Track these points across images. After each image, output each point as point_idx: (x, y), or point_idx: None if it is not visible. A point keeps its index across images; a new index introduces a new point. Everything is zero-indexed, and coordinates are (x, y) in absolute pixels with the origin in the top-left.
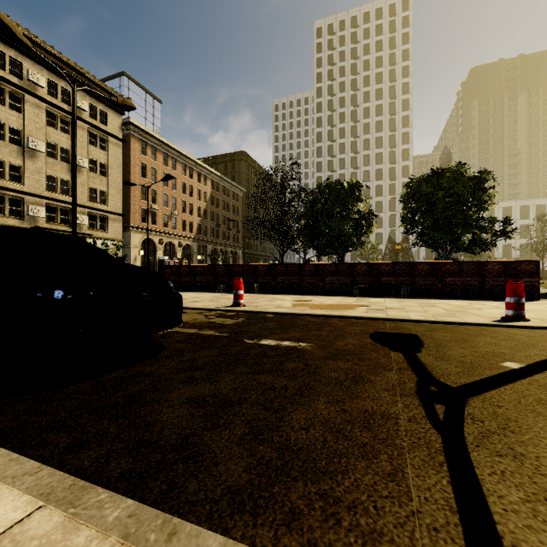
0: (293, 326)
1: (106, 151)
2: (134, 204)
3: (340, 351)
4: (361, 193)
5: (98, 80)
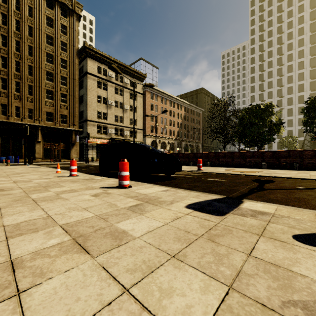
0: (221, 176)
1: (136, 100)
2: (148, 124)
3: (235, 182)
4: (272, 110)
5: (133, 69)
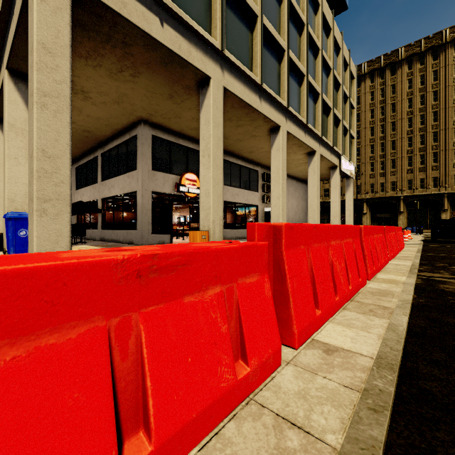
0: None
1: None
2: None
3: None
4: None
5: None
